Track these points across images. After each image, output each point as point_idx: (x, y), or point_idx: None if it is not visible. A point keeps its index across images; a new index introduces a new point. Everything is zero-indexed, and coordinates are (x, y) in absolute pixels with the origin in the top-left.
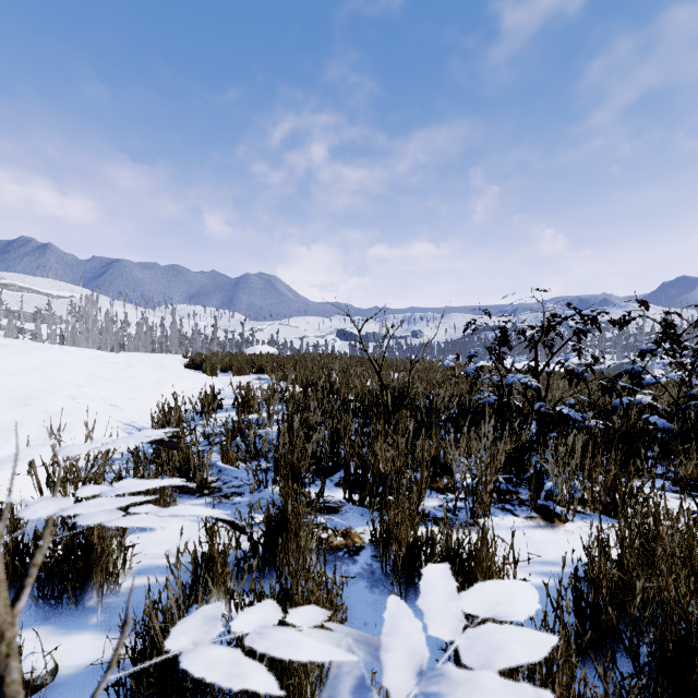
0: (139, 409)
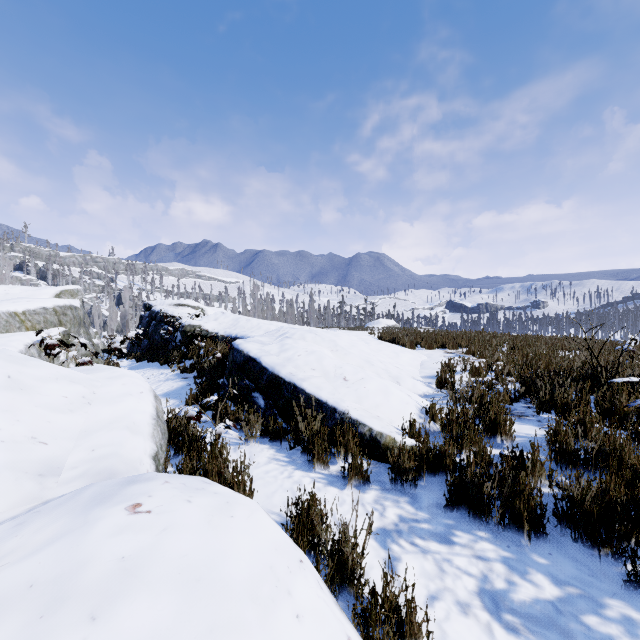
0: (407, 370)
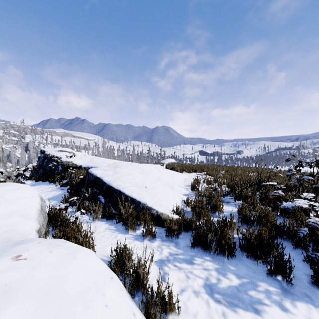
0: (177, 182)
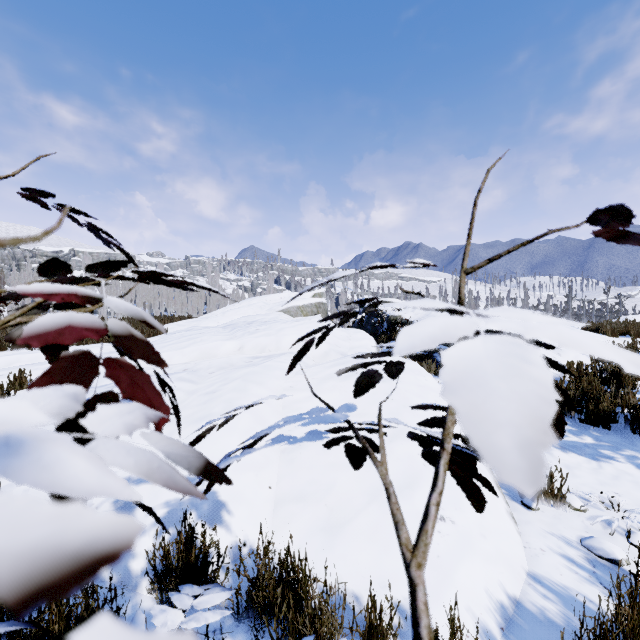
0: None
